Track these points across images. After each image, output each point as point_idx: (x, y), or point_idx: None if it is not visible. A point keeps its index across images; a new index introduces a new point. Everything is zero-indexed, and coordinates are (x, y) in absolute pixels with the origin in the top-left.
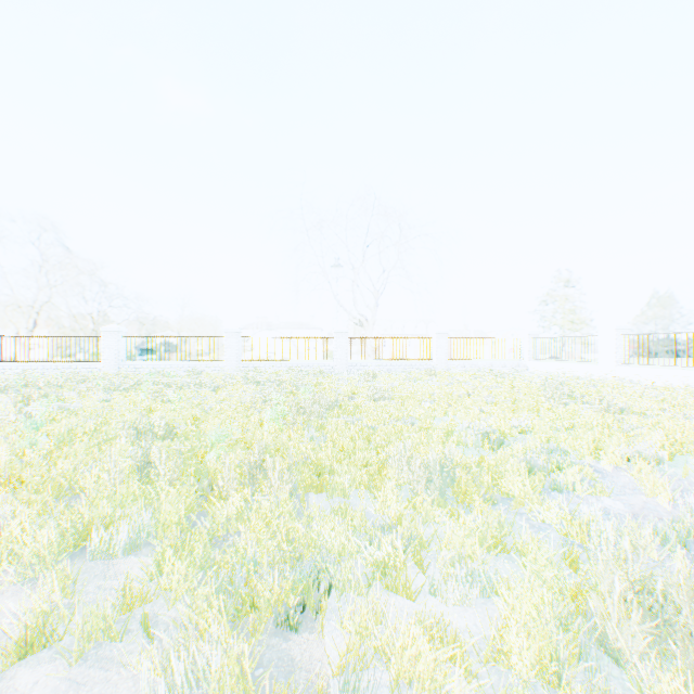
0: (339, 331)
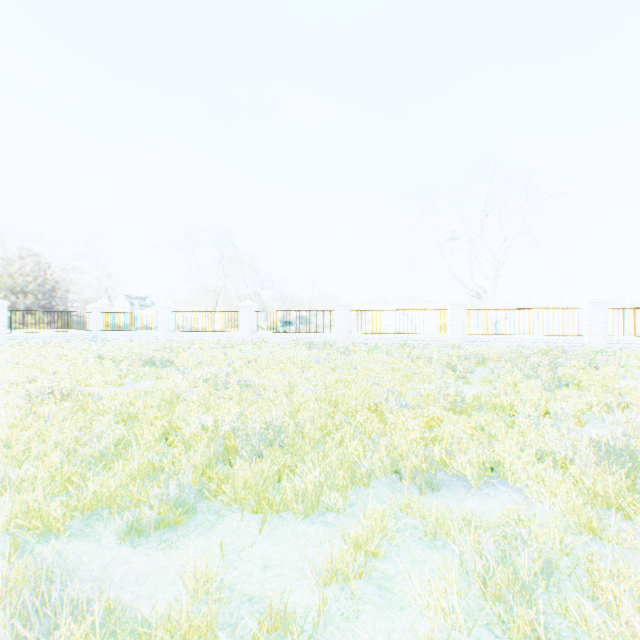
0: None
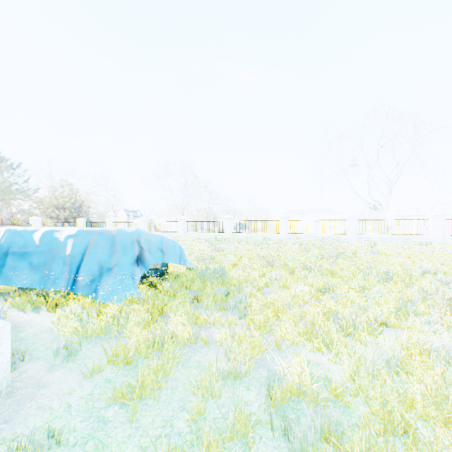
0: (350, 216)
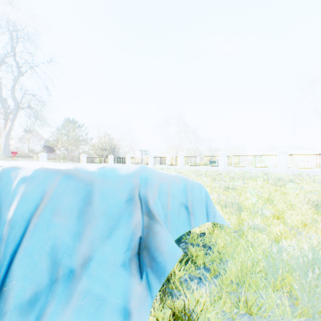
0: None
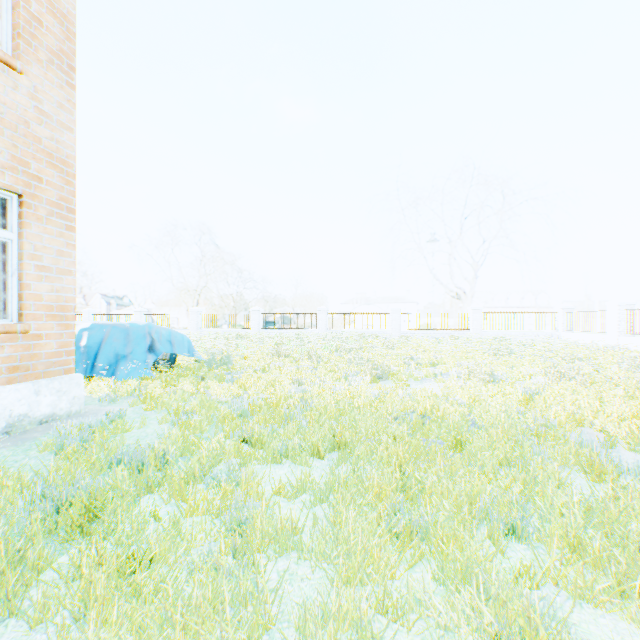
0: (394, 308)
